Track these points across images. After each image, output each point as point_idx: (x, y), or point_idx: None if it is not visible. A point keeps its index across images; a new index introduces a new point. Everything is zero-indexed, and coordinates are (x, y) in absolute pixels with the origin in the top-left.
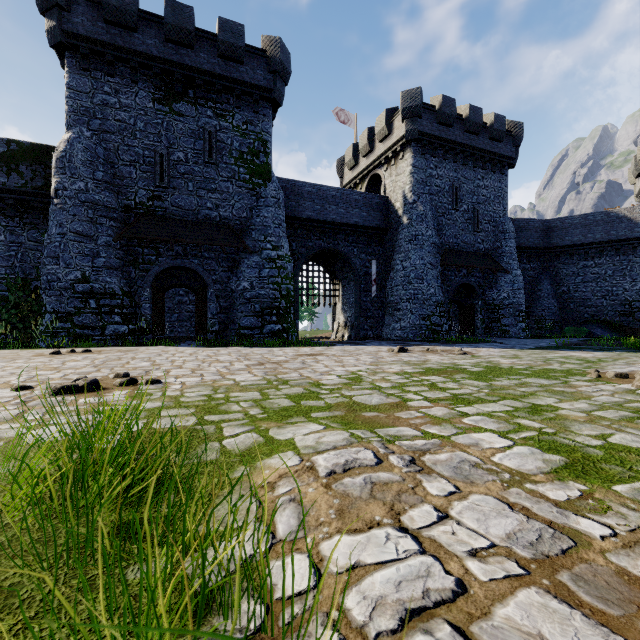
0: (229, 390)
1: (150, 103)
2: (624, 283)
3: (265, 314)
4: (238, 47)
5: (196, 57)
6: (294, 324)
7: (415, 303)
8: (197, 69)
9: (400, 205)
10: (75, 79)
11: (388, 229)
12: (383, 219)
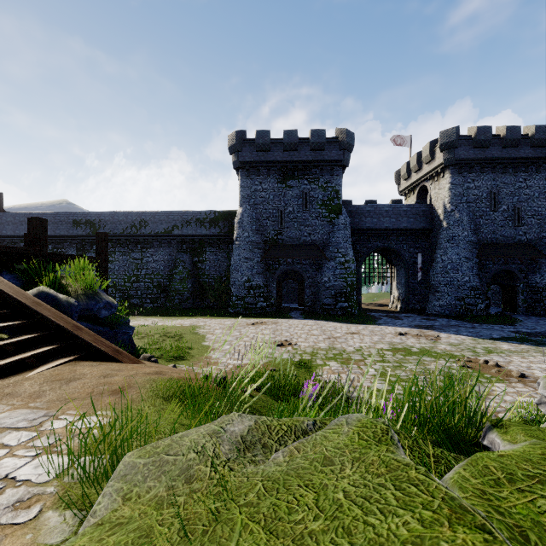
0: (317, 350)
1: (276, 184)
2: None
3: (337, 296)
4: (321, 143)
5: (299, 154)
6: (356, 302)
7: (451, 288)
8: (299, 161)
9: (441, 212)
10: (243, 182)
11: (432, 229)
12: (428, 222)
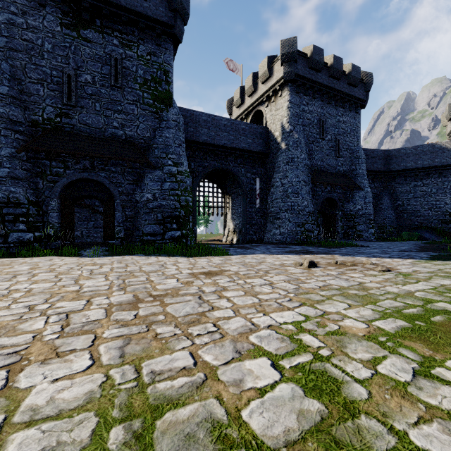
0: None
1: (58, 27)
2: (445, 198)
3: (166, 222)
4: None
5: None
6: (192, 231)
7: (292, 213)
8: None
9: (279, 134)
10: None
11: (269, 154)
12: (265, 145)
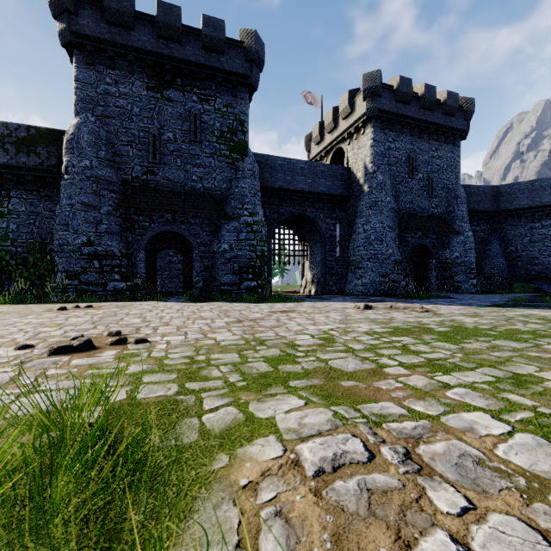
0: (210, 351)
1: (144, 91)
2: None
3: (242, 272)
4: (219, 40)
5: (183, 50)
6: (268, 281)
7: (375, 262)
8: (184, 60)
9: (361, 175)
10: (82, 73)
11: (350, 196)
12: (346, 188)
